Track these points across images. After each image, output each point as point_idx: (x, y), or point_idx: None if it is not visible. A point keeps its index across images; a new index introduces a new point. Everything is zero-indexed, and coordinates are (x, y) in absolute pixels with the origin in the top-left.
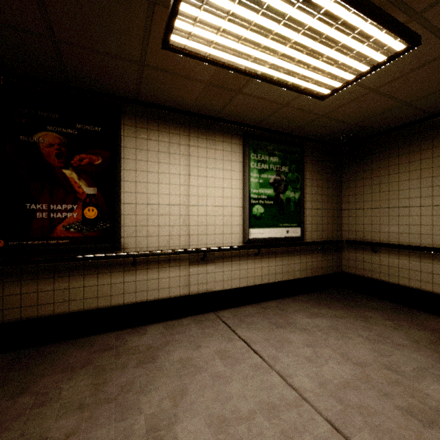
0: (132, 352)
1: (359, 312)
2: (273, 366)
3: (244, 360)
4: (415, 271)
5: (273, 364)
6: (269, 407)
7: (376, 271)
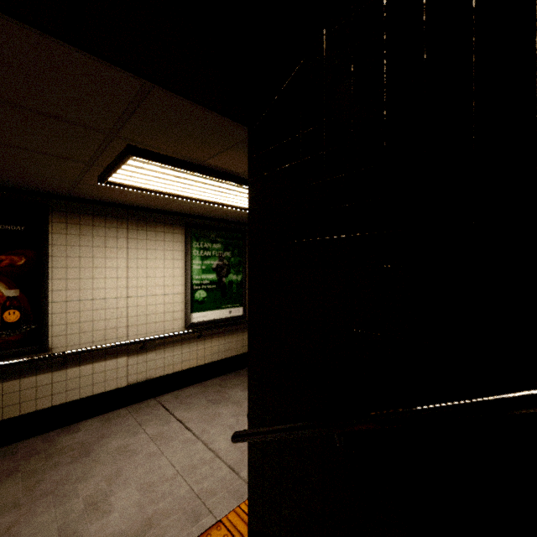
0: (64, 451)
1: None
2: (201, 437)
3: (177, 438)
4: None
5: (201, 436)
6: (190, 467)
7: None
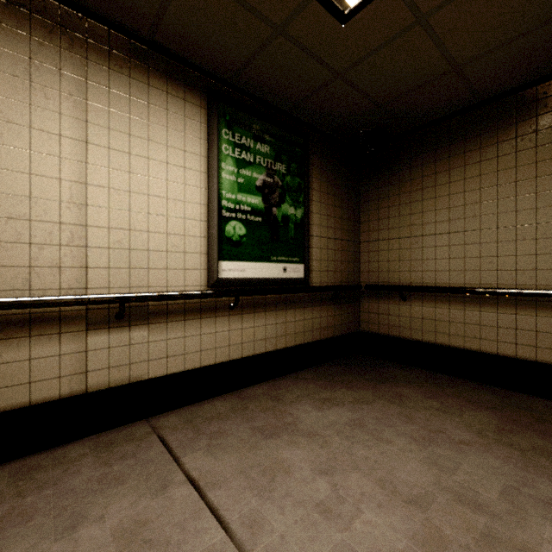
0: None
1: (389, 389)
2: (251, 548)
3: (182, 545)
4: (457, 324)
5: (249, 543)
6: None
7: (405, 327)
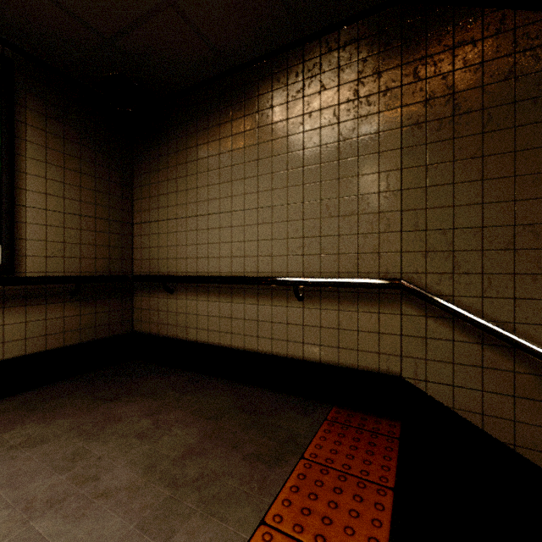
0: None
1: (107, 411)
2: None
3: None
4: (214, 318)
5: None
6: None
7: (173, 325)
